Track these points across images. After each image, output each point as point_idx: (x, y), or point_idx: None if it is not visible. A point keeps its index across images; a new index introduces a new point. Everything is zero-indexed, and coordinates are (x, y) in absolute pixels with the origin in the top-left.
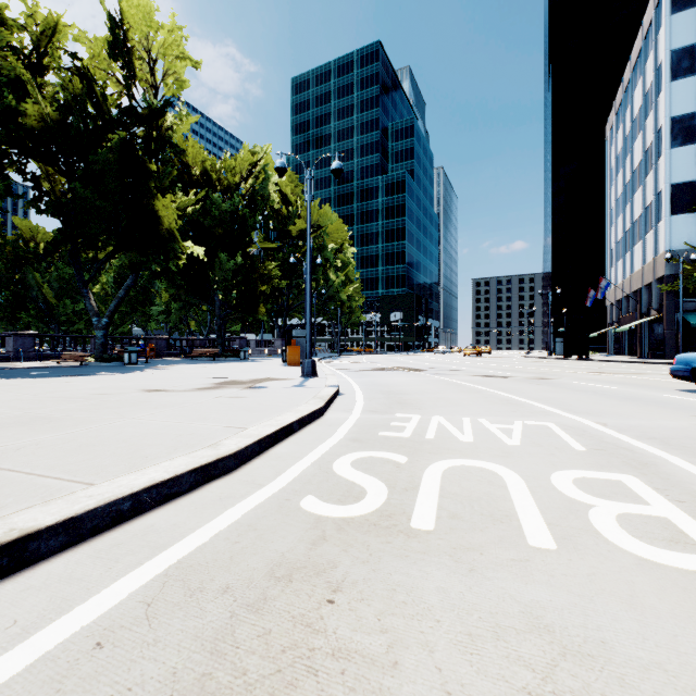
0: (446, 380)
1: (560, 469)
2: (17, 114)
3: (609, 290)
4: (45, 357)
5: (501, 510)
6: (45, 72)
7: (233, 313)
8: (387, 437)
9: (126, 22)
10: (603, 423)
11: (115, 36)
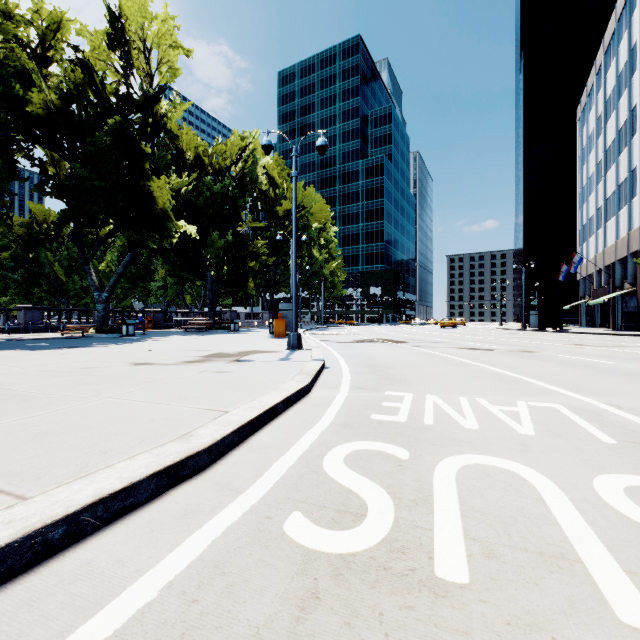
0: (429, 352)
1: (598, 471)
2: (24, 103)
3: (581, 265)
4: (52, 328)
5: (551, 543)
6: (49, 63)
7: (224, 288)
8: (381, 422)
9: (124, 16)
10: (616, 405)
11: (114, 28)
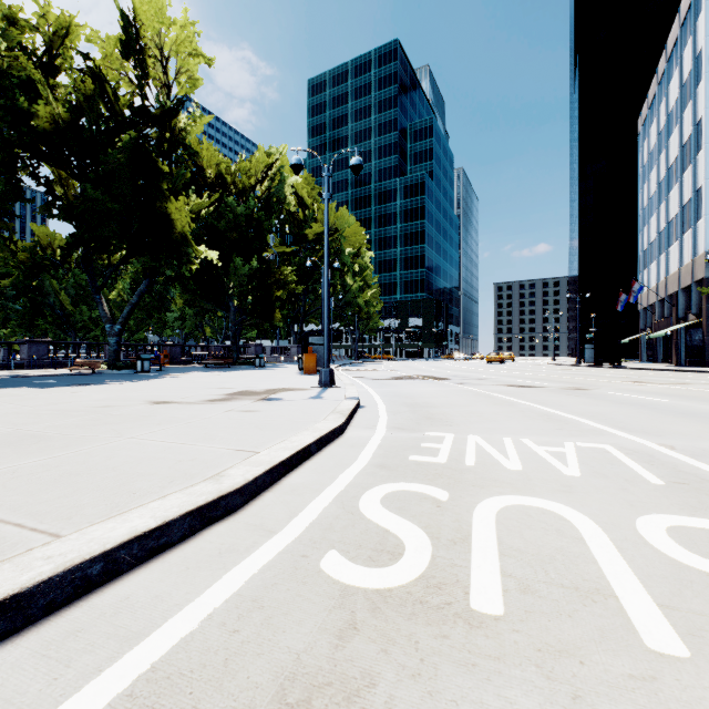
0: (473, 390)
1: (642, 512)
2: (29, 117)
3: (641, 294)
4: (59, 364)
5: (587, 579)
6: (57, 73)
7: (248, 319)
8: (420, 463)
9: (139, 20)
10: (669, 446)
11: (128, 35)
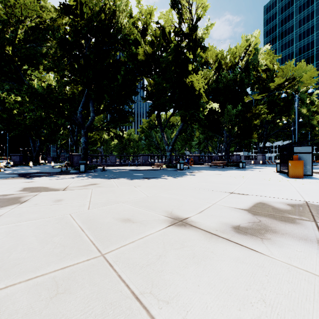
0: None
1: None
2: (137, 58)
3: None
4: (151, 164)
5: None
6: (146, 34)
7: (234, 140)
8: None
9: None
10: None
11: None
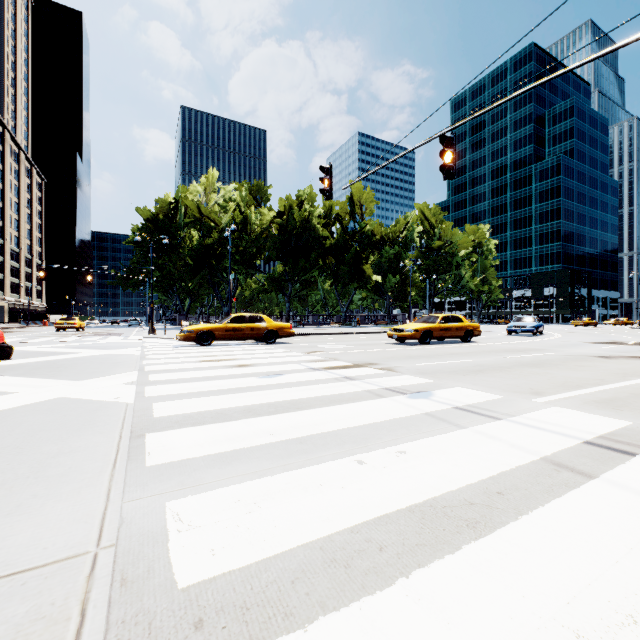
0: None
1: None
2: (322, 242)
3: None
4: (321, 324)
5: None
6: (329, 225)
7: (395, 303)
8: None
9: (353, 195)
10: None
11: (350, 206)
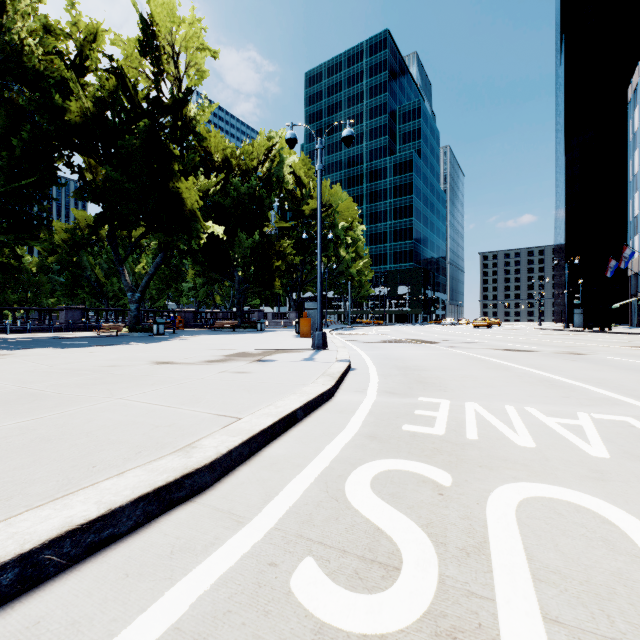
0: (464, 353)
1: None
2: (63, 113)
3: (632, 260)
4: (90, 328)
5: None
6: (86, 73)
7: (251, 288)
8: (414, 434)
9: (155, 23)
10: None
11: (145, 35)
